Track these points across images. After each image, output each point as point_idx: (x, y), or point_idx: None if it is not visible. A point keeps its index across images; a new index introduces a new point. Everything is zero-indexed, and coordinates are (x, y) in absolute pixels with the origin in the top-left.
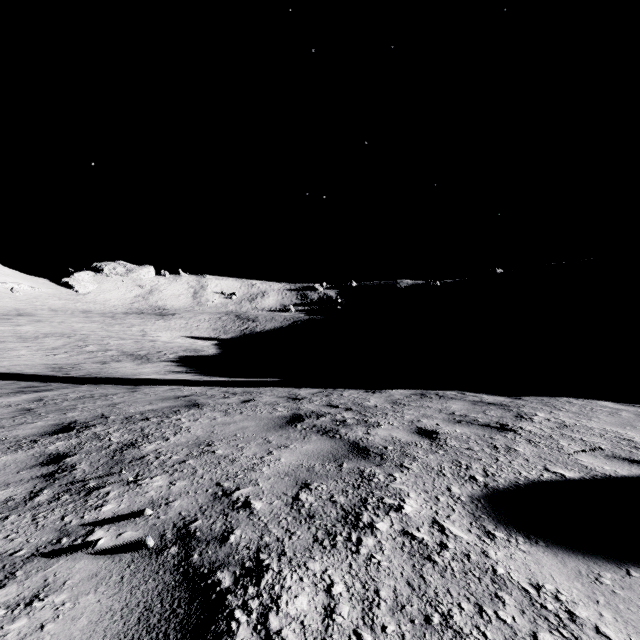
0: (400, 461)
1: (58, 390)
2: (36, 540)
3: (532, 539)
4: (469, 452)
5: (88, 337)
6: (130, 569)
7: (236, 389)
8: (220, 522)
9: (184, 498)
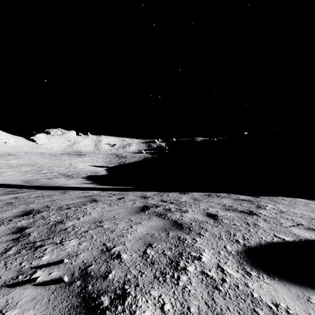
0: (199, 231)
1: (26, 193)
2: (5, 277)
3: (271, 276)
4: (234, 226)
5: (43, 166)
6: (54, 294)
7: (115, 192)
8: (104, 266)
9: (86, 252)
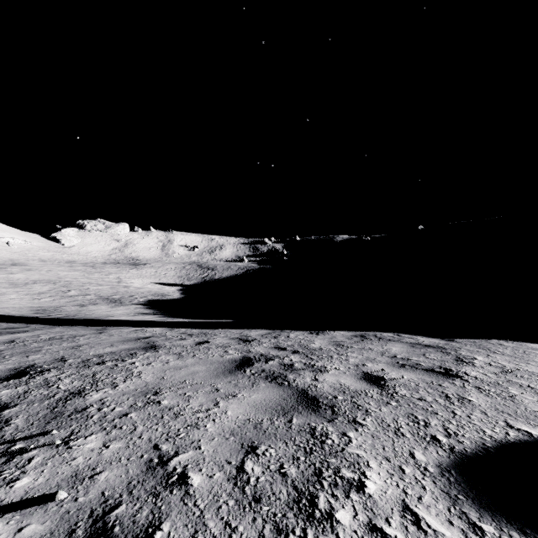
0: (352, 415)
1: (33, 331)
2: None
3: (529, 535)
4: (422, 403)
5: (71, 283)
6: None
7: (193, 330)
8: (147, 508)
9: (113, 468)
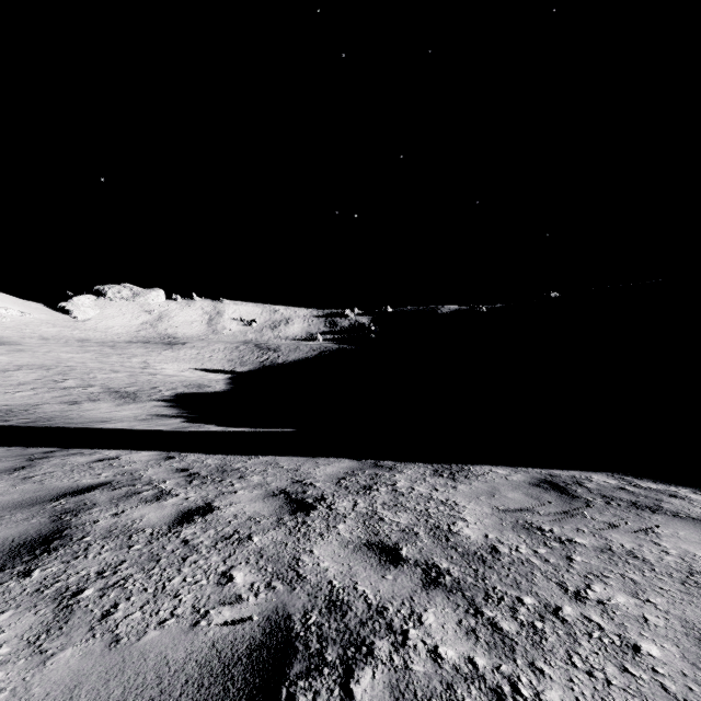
0: None
1: None
2: None
3: None
4: None
5: (72, 370)
6: None
7: (209, 459)
8: None
9: None
